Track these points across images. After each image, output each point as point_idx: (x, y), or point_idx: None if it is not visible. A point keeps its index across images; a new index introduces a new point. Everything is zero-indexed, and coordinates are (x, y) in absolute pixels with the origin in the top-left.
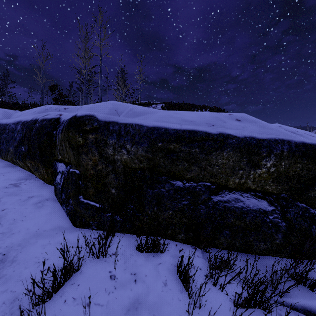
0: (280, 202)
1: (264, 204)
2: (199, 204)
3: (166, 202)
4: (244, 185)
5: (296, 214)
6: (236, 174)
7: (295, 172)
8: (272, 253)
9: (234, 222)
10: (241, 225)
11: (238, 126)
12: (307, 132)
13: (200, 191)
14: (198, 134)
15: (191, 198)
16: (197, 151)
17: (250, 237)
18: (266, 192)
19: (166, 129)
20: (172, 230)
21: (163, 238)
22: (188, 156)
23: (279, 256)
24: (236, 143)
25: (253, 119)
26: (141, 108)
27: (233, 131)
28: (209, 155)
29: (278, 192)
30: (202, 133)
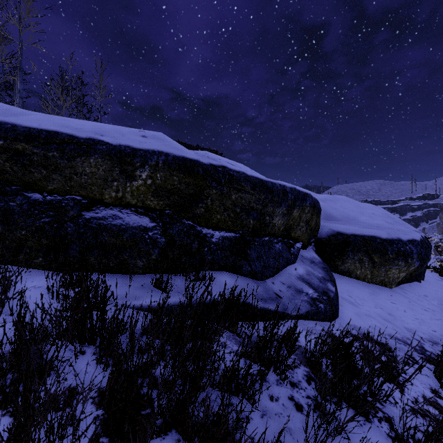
0: (164, 219)
1: (146, 220)
2: (66, 222)
3: (17, 219)
4: (123, 200)
5: (180, 231)
6: (110, 186)
7: (173, 185)
8: (150, 271)
9: (109, 241)
10: (116, 243)
11: (136, 141)
12: (236, 163)
13: (67, 206)
14: (60, 135)
15: (54, 215)
16: (57, 156)
17: (125, 255)
18: (149, 208)
19: (14, 125)
20: (25, 255)
21: (14, 266)
22: (45, 161)
23: (157, 273)
24: (107, 150)
25: (164, 138)
26: (20, 109)
27: (109, 138)
28: (72, 162)
29: (161, 208)
30: (66, 135)
